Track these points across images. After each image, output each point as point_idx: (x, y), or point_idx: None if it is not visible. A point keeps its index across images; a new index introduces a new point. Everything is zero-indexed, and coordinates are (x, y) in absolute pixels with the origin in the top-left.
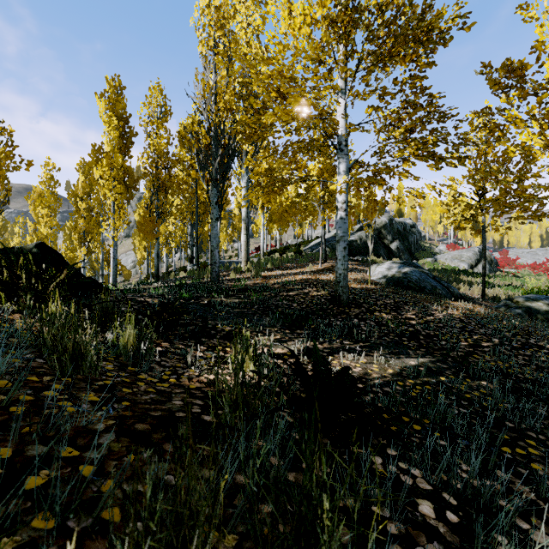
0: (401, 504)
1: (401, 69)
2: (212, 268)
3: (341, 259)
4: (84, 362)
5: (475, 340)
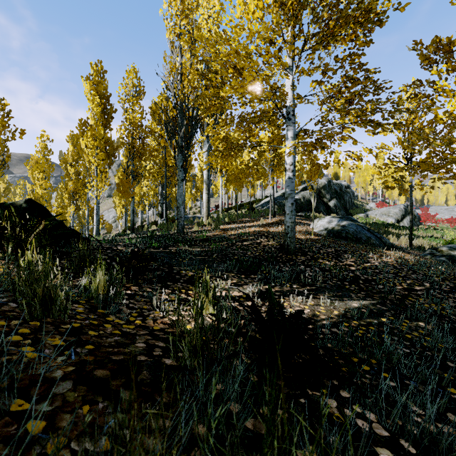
0: (360, 454)
1: (341, 47)
2: (178, 222)
3: (289, 213)
4: (54, 306)
5: (409, 284)
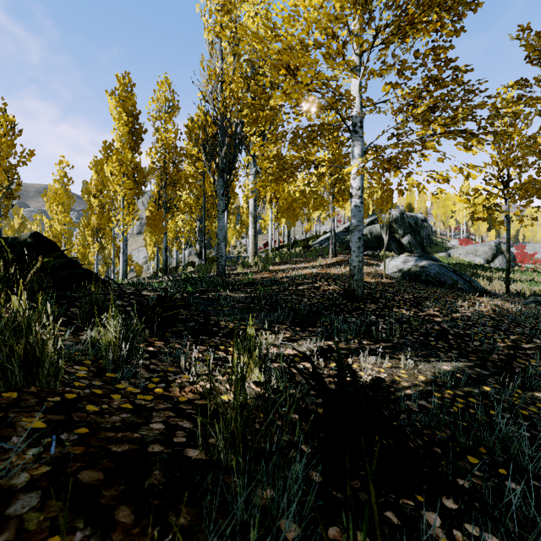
0: None
1: (423, 39)
2: (218, 262)
3: (356, 250)
4: (41, 369)
5: (513, 340)
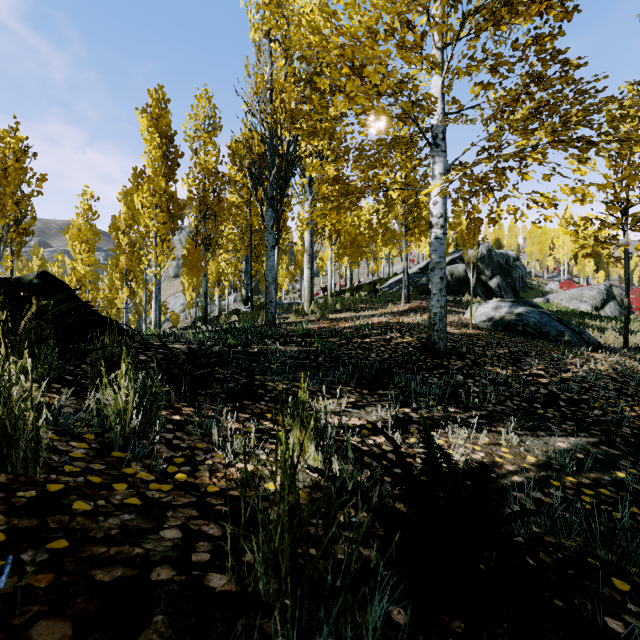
0: None
1: (524, 25)
2: (267, 309)
3: (437, 293)
4: (15, 450)
5: None
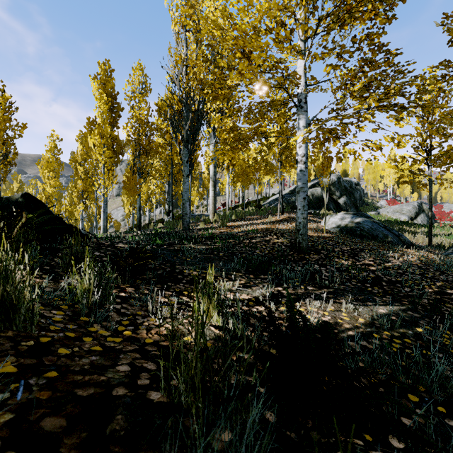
0: None
1: (359, 26)
2: (183, 219)
3: (301, 209)
4: (18, 315)
5: (439, 286)
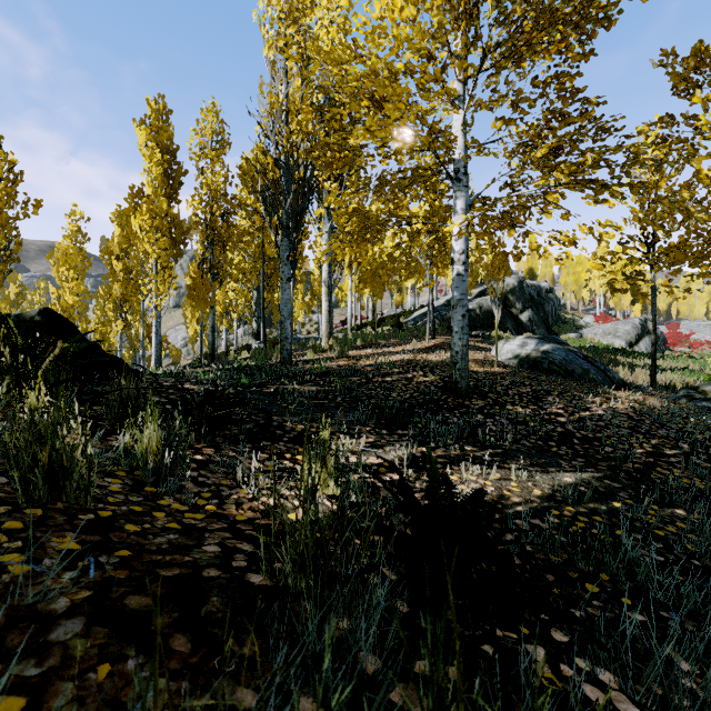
0: None
1: (543, 63)
2: (282, 346)
3: (459, 331)
4: (68, 482)
5: (654, 445)
